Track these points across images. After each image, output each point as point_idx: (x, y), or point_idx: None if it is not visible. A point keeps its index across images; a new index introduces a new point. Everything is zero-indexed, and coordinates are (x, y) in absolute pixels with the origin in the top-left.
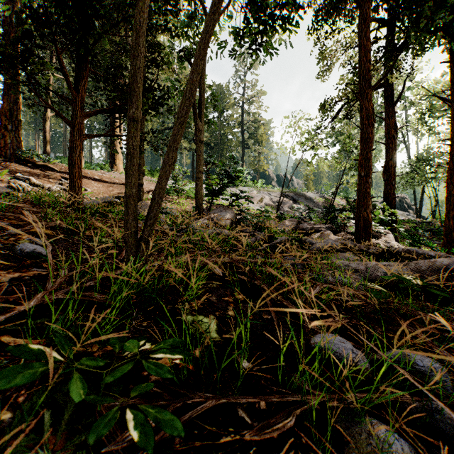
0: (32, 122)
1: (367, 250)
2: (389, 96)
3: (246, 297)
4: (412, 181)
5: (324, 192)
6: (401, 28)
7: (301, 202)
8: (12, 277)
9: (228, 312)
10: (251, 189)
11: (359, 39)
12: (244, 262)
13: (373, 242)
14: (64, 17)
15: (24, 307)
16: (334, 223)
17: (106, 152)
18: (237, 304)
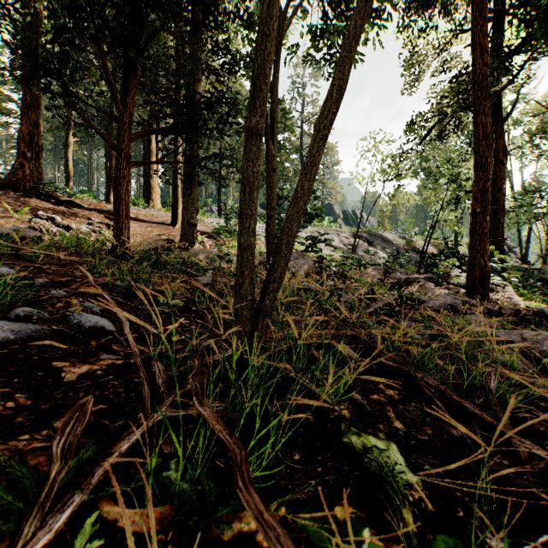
0: (51, 149)
1: (498, 311)
2: (496, 111)
3: (399, 393)
4: (518, 218)
5: (405, 232)
6: (523, 22)
7: (377, 244)
8: (78, 372)
9: (395, 423)
10: (315, 228)
11: (472, 36)
12: (370, 334)
13: (492, 298)
14: (113, 6)
15: (124, 443)
16: (430, 271)
17: (137, 185)
18: (395, 407)
